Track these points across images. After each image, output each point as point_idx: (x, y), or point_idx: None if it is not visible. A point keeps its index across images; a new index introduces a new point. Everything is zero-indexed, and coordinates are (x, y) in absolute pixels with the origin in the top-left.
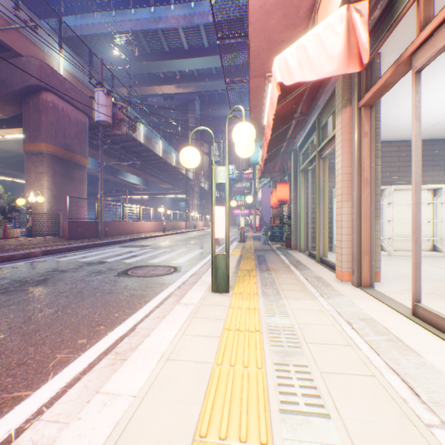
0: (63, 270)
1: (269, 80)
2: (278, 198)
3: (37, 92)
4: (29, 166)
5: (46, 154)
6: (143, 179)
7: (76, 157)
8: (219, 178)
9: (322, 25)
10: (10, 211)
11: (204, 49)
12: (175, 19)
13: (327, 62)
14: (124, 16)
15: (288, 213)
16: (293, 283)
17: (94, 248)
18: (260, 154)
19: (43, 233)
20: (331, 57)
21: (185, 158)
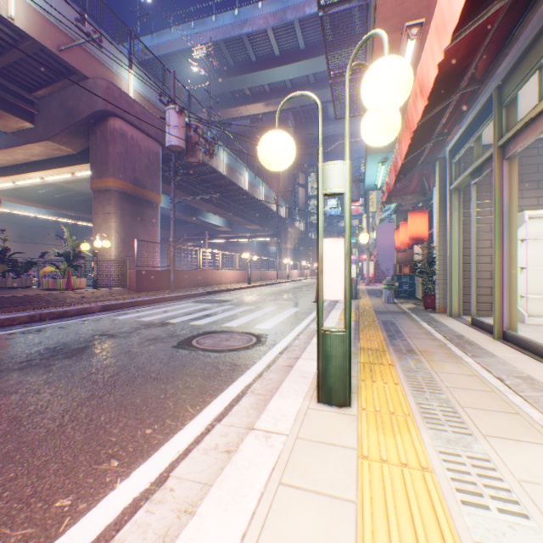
0: (113, 333)
1: (409, 33)
2: (410, 235)
3: (105, 119)
4: (96, 206)
5: (114, 190)
6: (226, 220)
7: (146, 193)
8: (331, 184)
9: None
10: (75, 257)
11: (299, 51)
12: (263, 18)
13: None
14: (203, 26)
15: (422, 257)
16: (475, 388)
17: (163, 303)
18: (380, 172)
19: (109, 283)
20: None
21: (268, 151)
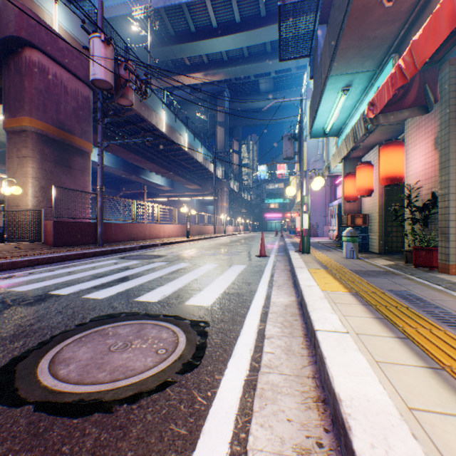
0: None
1: None
2: (384, 174)
3: (19, 50)
4: (11, 149)
5: (31, 131)
6: (168, 180)
7: (74, 139)
8: None
9: None
10: None
11: (235, 24)
12: None
13: None
14: None
15: (379, 206)
16: None
17: (79, 260)
18: (337, 107)
19: (21, 237)
20: None
21: None
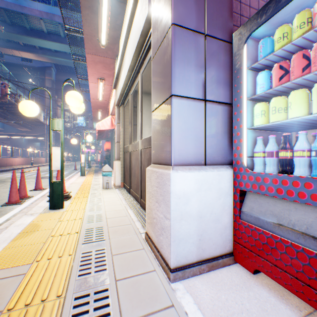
0: (3, 179)
1: (99, 111)
2: (106, 148)
3: None
4: None
5: None
6: None
7: None
8: (83, 147)
9: (107, 119)
10: None
11: (62, 39)
12: (38, 12)
13: (108, 126)
14: None
15: None
16: None
17: None
18: None
19: None
20: (108, 125)
21: (73, 142)
